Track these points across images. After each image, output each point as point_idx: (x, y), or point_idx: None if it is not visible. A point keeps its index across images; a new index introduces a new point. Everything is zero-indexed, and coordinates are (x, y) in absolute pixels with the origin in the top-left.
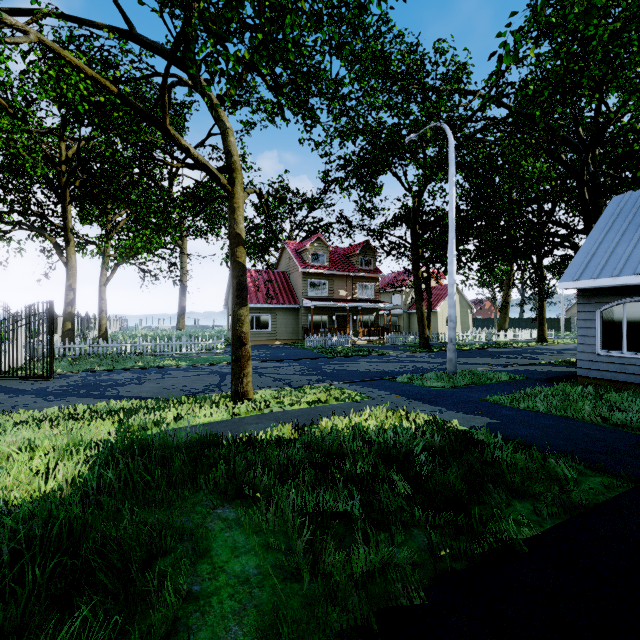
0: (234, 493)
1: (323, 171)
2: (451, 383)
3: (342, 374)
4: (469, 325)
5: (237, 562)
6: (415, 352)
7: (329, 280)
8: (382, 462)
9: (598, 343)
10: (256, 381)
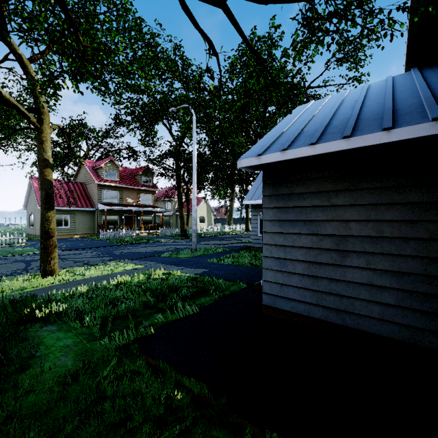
0: (53, 320)
1: (114, 114)
2: (192, 255)
3: (127, 255)
4: (212, 222)
5: (61, 342)
6: (178, 239)
7: (119, 191)
8: (145, 293)
9: (258, 230)
10: (60, 264)
